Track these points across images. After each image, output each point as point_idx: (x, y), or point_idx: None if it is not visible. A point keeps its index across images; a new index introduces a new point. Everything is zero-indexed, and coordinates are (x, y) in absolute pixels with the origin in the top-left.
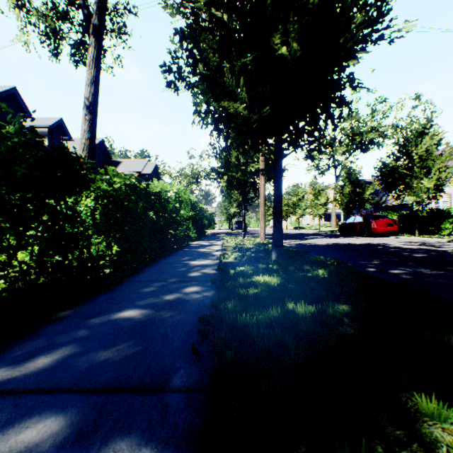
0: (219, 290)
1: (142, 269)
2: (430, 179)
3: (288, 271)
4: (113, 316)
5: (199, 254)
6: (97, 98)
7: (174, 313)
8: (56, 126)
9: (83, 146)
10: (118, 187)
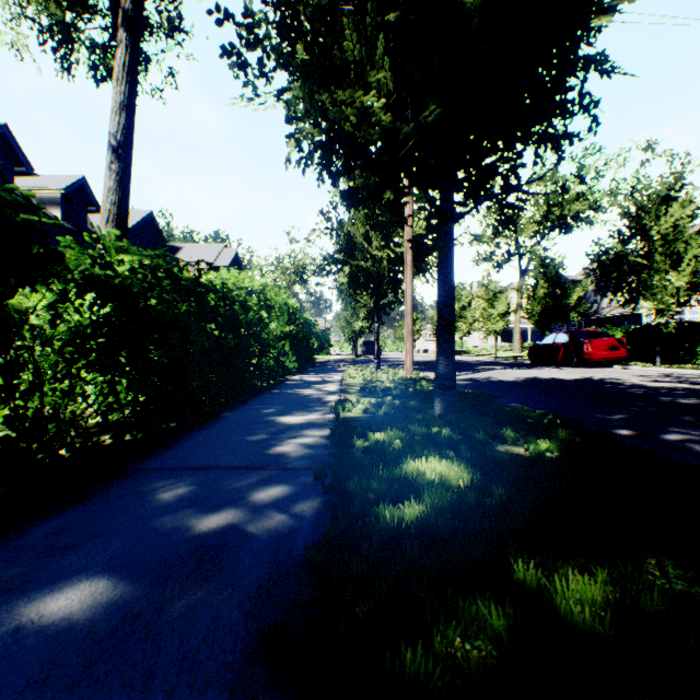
0: (332, 498)
1: (181, 435)
2: (681, 273)
3: (476, 443)
4: (21, 609)
5: (298, 400)
6: (131, 134)
7: (201, 594)
8: (76, 189)
9: (106, 214)
10: (128, 271)
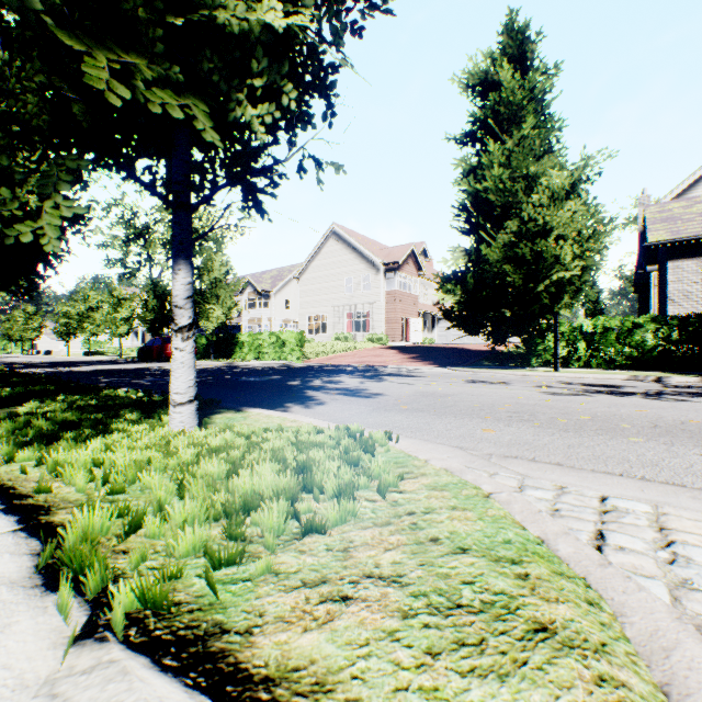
0: None
1: None
2: (221, 306)
3: None
4: None
5: None
6: None
7: None
8: None
9: None
10: None
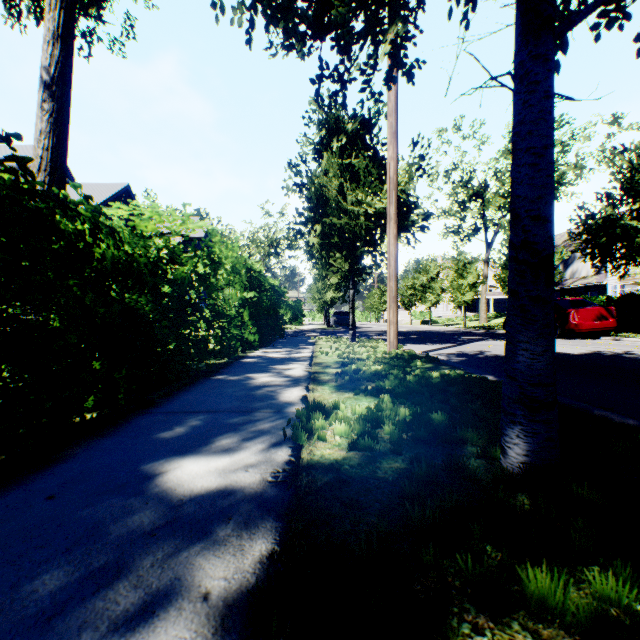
0: None
1: None
2: None
3: None
4: None
5: (239, 400)
6: (67, 69)
7: None
8: None
9: (38, 161)
10: None
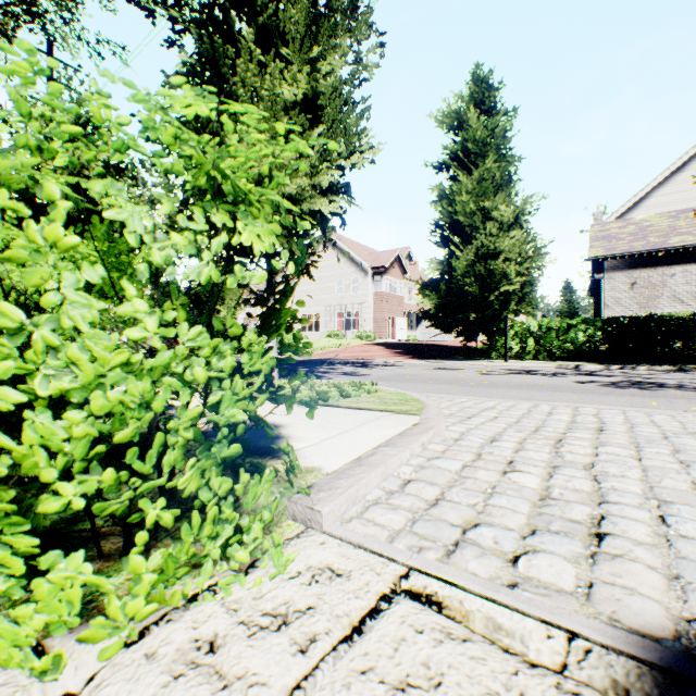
0: None
1: None
2: (226, 307)
3: None
4: None
5: None
6: None
7: None
8: None
9: None
10: None
